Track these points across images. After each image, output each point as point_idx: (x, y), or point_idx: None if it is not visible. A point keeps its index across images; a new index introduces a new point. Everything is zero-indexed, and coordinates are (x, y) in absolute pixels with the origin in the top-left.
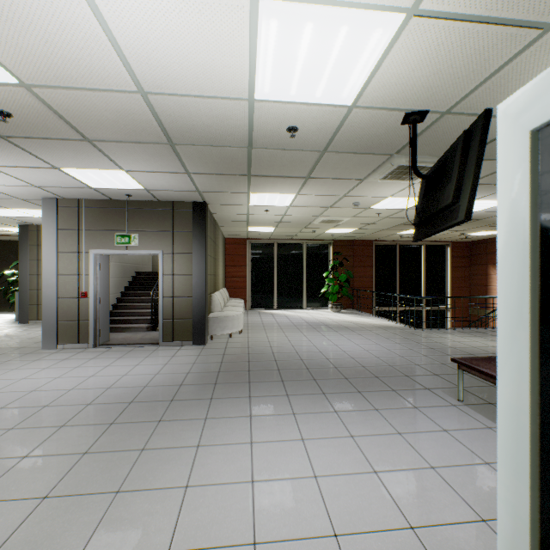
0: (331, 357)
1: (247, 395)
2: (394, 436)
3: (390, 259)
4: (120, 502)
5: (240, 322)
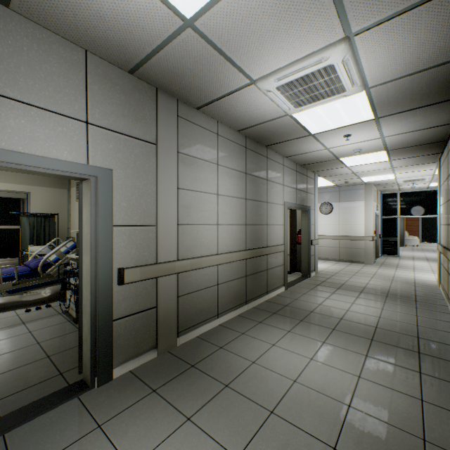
0: None
1: (422, 251)
2: None
3: None
4: (402, 253)
5: (417, 242)
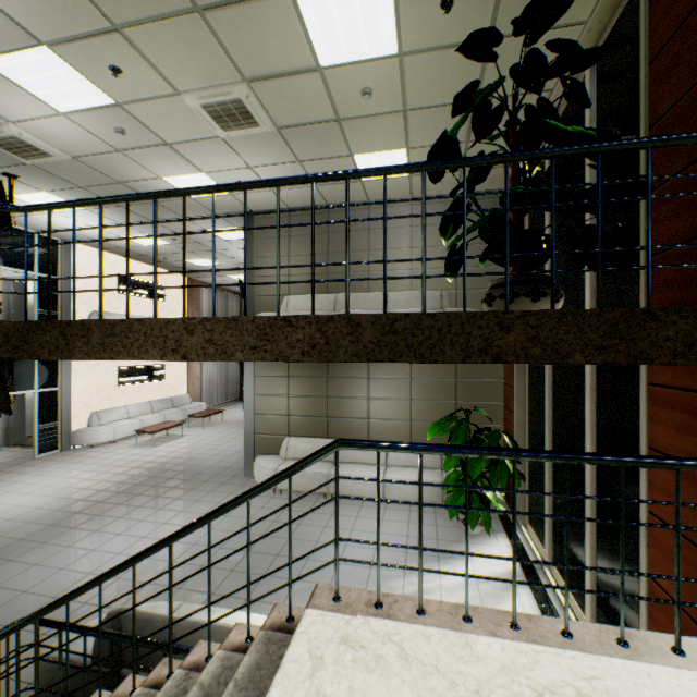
0: None
1: None
2: None
3: None
4: None
5: None
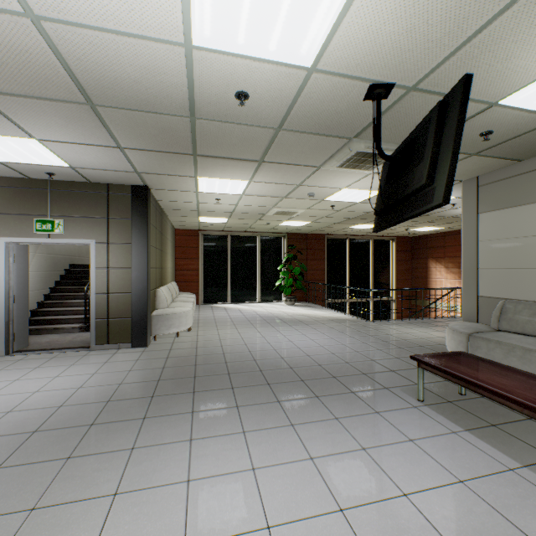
0: (286, 356)
1: (190, 410)
2: (358, 454)
3: (341, 253)
4: None
5: (188, 319)
